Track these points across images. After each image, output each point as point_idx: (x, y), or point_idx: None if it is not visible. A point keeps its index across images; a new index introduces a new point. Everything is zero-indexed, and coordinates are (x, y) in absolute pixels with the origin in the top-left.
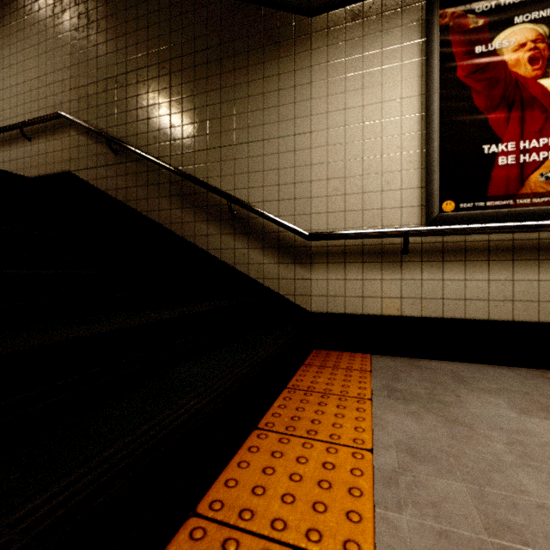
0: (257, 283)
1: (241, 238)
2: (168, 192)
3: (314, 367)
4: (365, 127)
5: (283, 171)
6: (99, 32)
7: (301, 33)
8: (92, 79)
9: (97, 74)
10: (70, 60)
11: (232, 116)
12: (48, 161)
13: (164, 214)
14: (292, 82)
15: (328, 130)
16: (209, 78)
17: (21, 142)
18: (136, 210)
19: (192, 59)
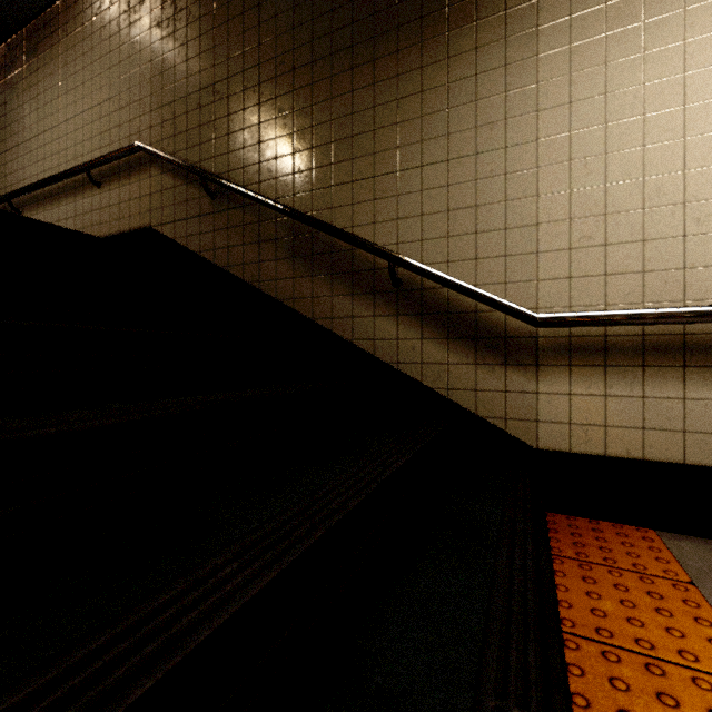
0: (437, 395)
1: (408, 322)
2: (289, 251)
3: (570, 562)
4: (649, 122)
5: (484, 209)
6: (189, 23)
7: None
8: (180, 92)
9: (187, 84)
10: (150, 69)
11: (393, 126)
12: (122, 215)
13: (284, 285)
14: (501, 57)
15: (572, 133)
16: (355, 70)
17: (89, 189)
18: (242, 279)
19: (327, 44)
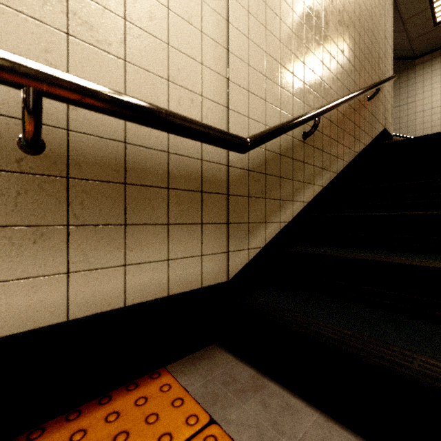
0: None
1: None
2: None
3: None
4: None
5: (401, 118)
6: None
7: (410, 66)
8: None
9: None
10: None
11: None
12: None
13: None
14: (406, 85)
15: (423, 99)
16: None
17: None
18: None
19: None
